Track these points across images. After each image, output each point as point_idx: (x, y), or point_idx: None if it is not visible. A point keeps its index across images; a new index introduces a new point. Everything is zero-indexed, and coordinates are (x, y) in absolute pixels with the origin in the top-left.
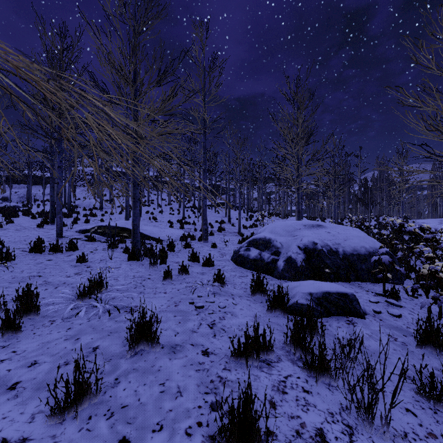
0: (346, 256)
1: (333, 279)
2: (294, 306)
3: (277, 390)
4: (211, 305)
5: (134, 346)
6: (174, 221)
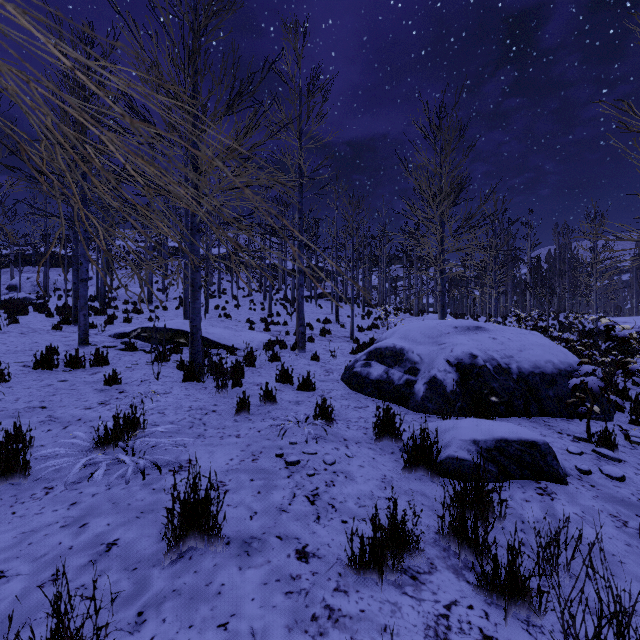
0: (523, 376)
1: (503, 412)
2: (448, 462)
3: (434, 637)
4: (311, 459)
5: (178, 543)
6: (256, 319)
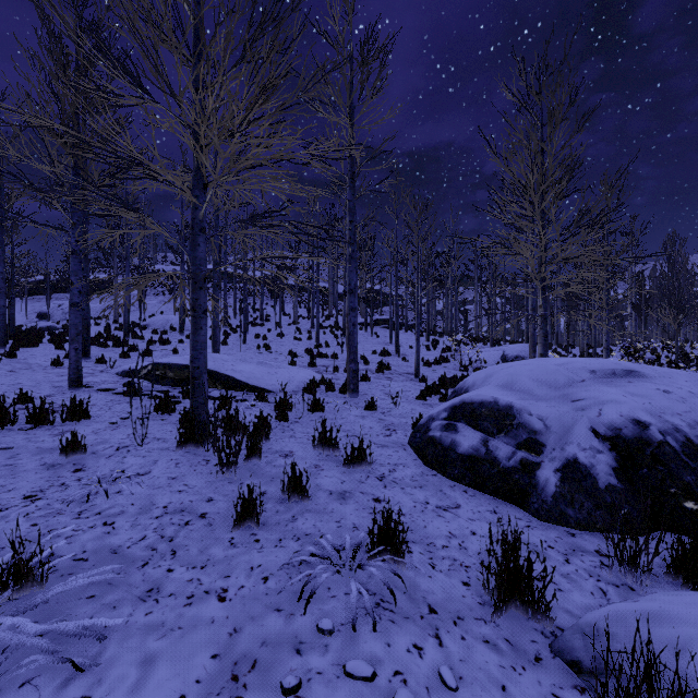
0: None
1: None
2: None
3: None
4: None
5: None
6: (301, 351)
